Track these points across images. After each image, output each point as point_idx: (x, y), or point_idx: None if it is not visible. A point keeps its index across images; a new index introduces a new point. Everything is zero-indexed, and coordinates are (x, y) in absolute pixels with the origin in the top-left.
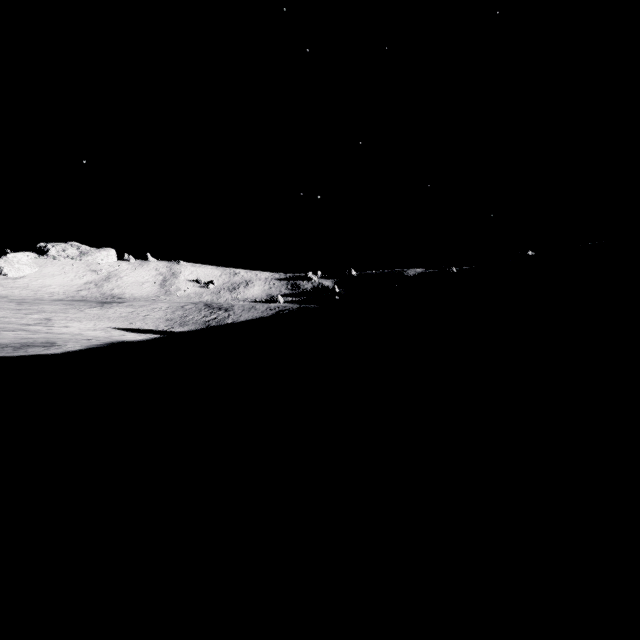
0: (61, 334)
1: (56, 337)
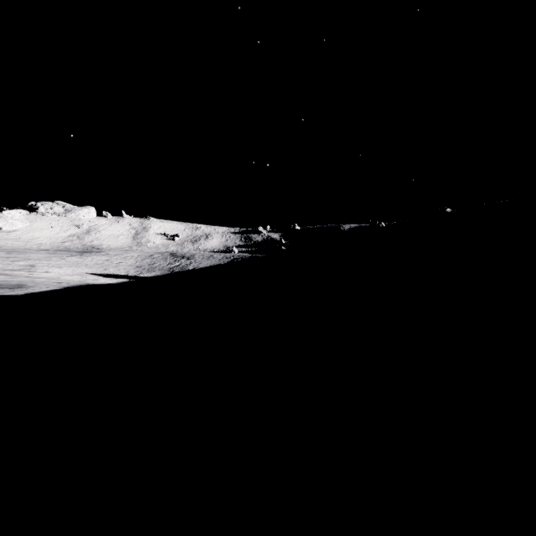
0: (39, 278)
1: (31, 280)
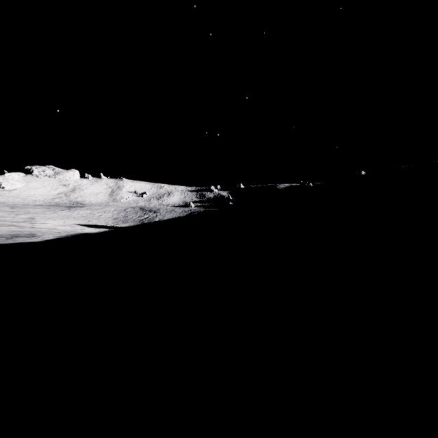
0: (40, 228)
1: (37, 230)
